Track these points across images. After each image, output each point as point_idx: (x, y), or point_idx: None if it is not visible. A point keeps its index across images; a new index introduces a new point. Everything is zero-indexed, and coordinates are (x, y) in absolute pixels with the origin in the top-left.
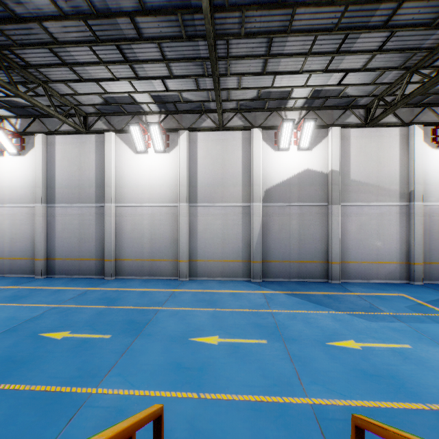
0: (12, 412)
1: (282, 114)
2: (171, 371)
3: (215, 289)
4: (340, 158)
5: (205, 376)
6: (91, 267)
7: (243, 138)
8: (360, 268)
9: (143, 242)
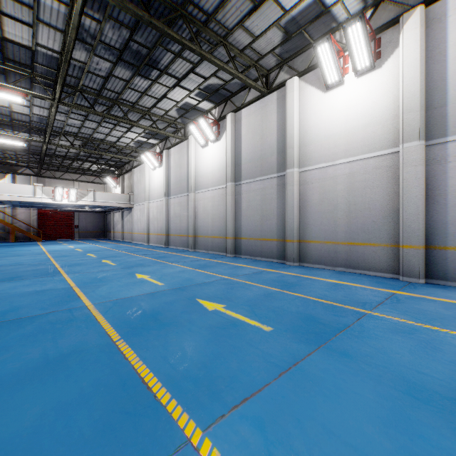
0: (87, 393)
1: None
2: None
3: None
4: None
5: None
6: (272, 248)
7: None
8: None
9: (335, 217)
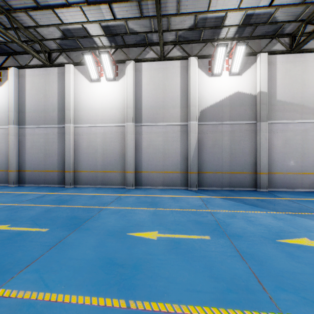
0: None
1: (215, 45)
2: (99, 268)
3: (157, 194)
4: (267, 81)
5: (139, 275)
6: (54, 177)
7: (181, 67)
8: (285, 178)
9: (96, 156)
